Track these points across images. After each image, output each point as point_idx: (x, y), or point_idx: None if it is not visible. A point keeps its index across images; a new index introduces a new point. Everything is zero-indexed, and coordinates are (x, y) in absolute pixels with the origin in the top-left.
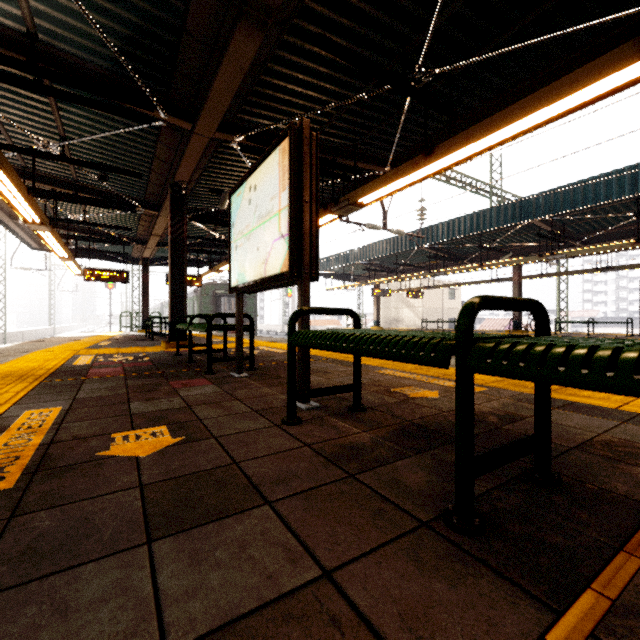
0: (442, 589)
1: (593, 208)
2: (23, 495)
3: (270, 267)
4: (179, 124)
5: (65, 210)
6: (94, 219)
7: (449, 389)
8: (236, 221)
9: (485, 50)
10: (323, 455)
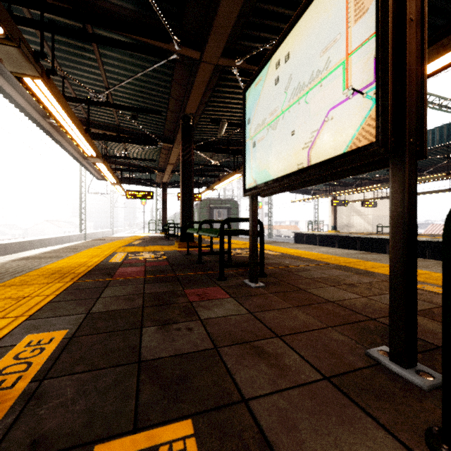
0: None
1: None
2: None
3: (322, 148)
4: (190, 54)
5: (114, 150)
6: (132, 155)
7: None
8: (253, 114)
9: None
10: None
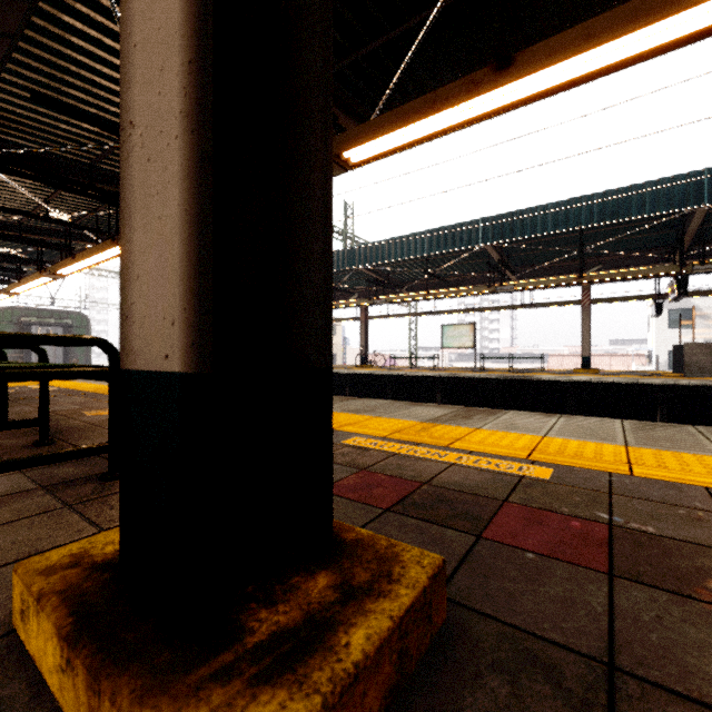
0: None
1: (402, 263)
2: None
3: None
4: None
5: None
6: None
7: None
8: None
9: None
10: None
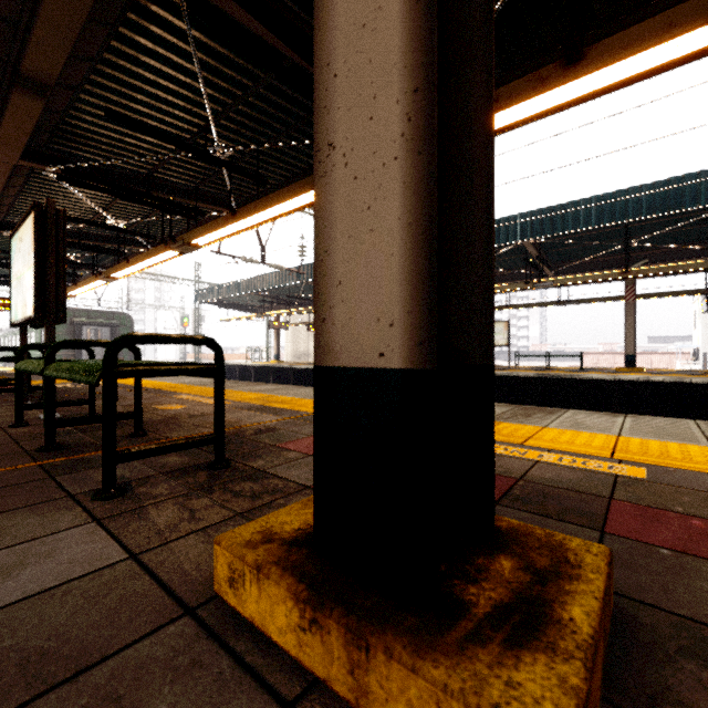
0: None
1: None
2: None
3: (28, 310)
4: None
5: None
6: None
7: (202, 404)
8: (14, 264)
9: (277, 138)
10: (13, 437)
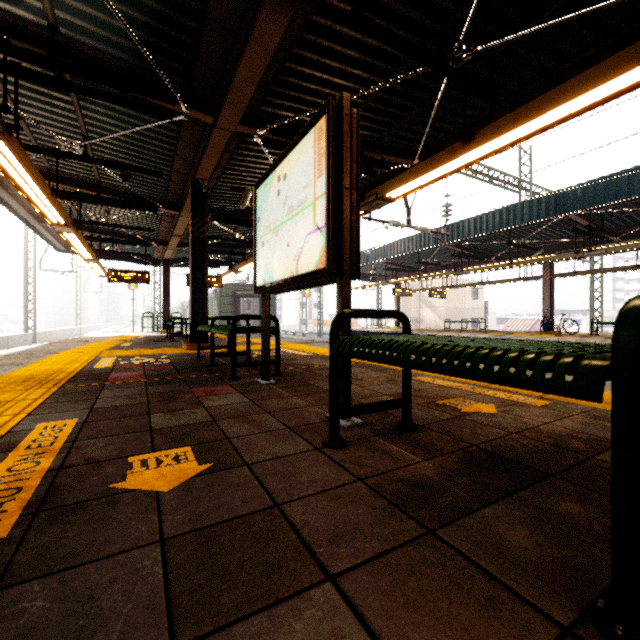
0: None
1: (637, 200)
2: (16, 550)
3: (303, 264)
4: (201, 118)
5: (89, 212)
6: (117, 221)
7: (505, 402)
8: (262, 215)
9: (533, 23)
10: (384, 495)
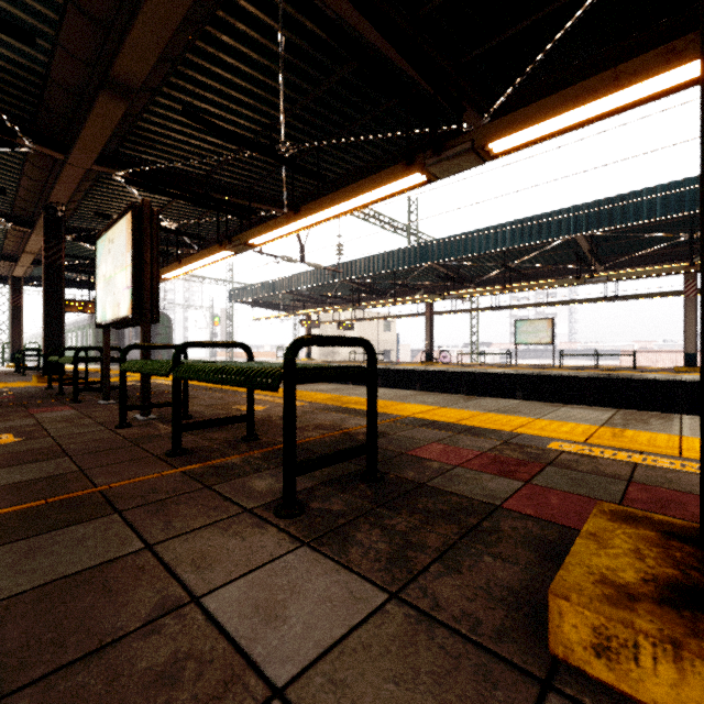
0: (134, 469)
1: (476, 257)
2: None
3: (121, 310)
4: (49, 153)
5: None
6: None
7: (280, 405)
8: (100, 265)
9: (339, 134)
10: (128, 439)
